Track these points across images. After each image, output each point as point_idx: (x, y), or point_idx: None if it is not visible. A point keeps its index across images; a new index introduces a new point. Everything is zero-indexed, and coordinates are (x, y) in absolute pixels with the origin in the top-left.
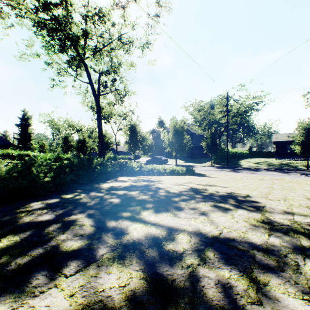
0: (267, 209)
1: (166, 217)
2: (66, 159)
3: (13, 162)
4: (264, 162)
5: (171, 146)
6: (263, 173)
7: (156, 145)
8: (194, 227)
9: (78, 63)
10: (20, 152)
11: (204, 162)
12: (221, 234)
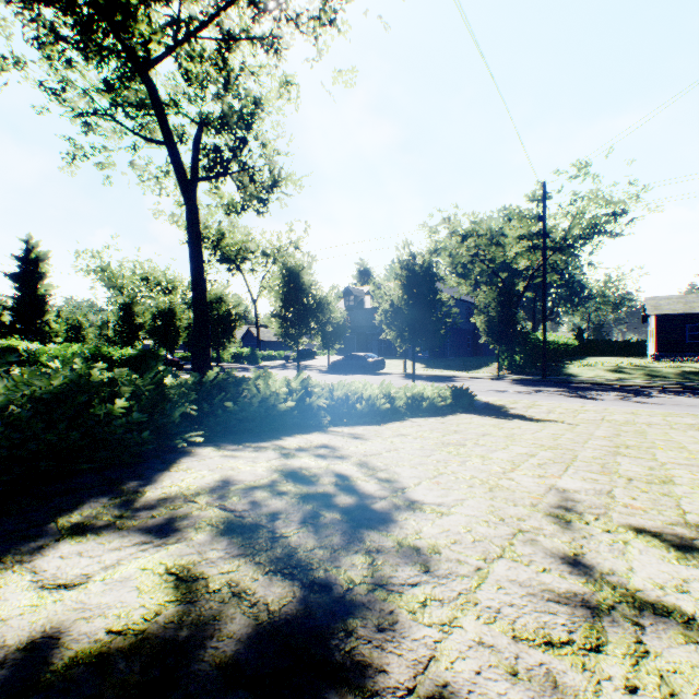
0: None
1: None
2: (120, 359)
3: None
4: (634, 368)
5: (400, 322)
6: (669, 400)
7: (353, 325)
8: None
9: (121, 68)
10: None
11: (476, 366)
12: None
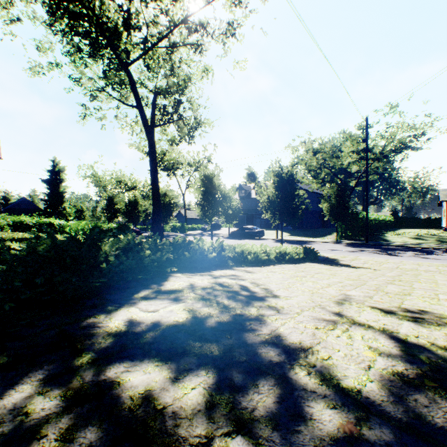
0: None
1: None
2: (108, 230)
3: (15, 236)
4: (429, 236)
5: (273, 208)
6: (446, 257)
7: (244, 208)
8: None
9: (116, 69)
10: (39, 219)
11: (323, 235)
12: None
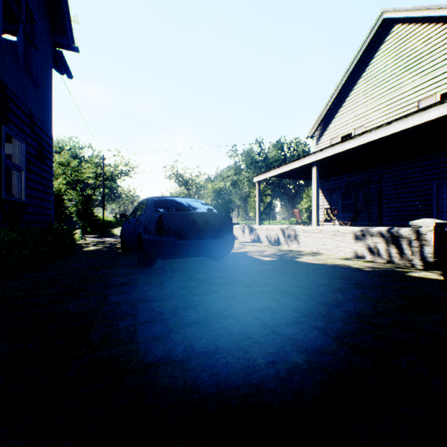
0: None
1: None
2: None
3: None
4: None
5: None
6: None
7: None
8: None
9: None
10: None
11: None
12: None
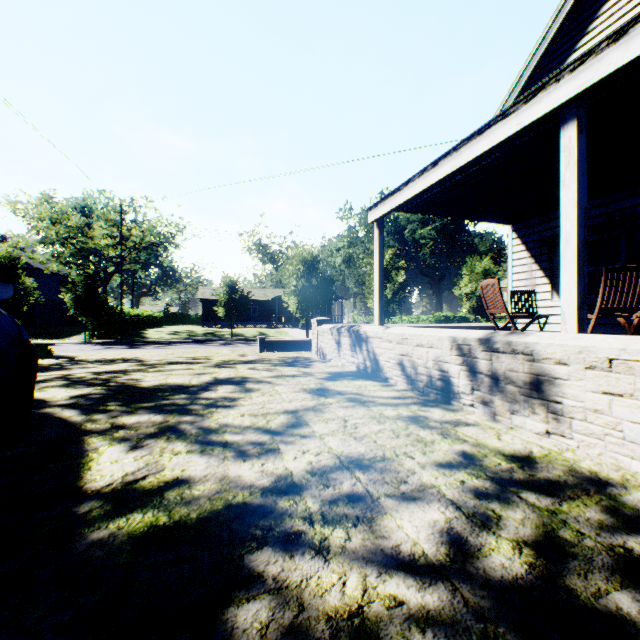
0: (147, 360)
1: (59, 372)
2: None
3: None
4: (185, 332)
5: None
6: (178, 346)
7: None
8: (89, 371)
9: None
10: None
11: (69, 335)
12: (110, 370)
